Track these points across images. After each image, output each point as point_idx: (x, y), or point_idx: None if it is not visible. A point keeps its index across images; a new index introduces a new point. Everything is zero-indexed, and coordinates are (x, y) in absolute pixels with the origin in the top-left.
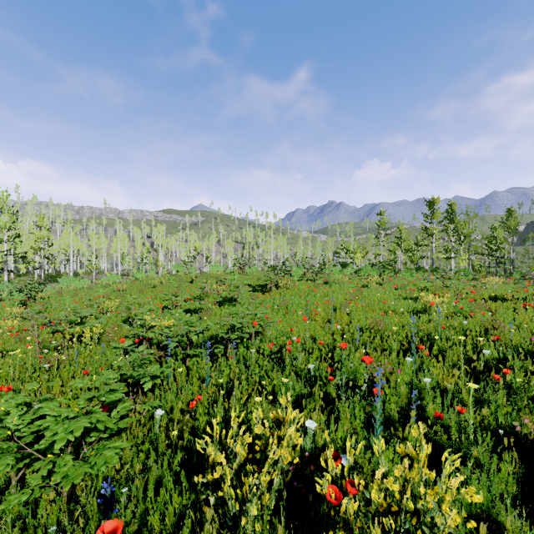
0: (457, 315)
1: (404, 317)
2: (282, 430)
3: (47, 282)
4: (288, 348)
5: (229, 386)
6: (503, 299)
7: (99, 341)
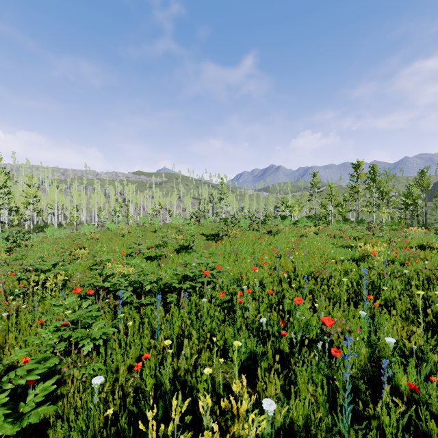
0: (391, 263)
1: (344, 265)
2: (236, 424)
3: (32, 232)
4: (239, 300)
5: (180, 338)
6: (430, 248)
7: (64, 287)
